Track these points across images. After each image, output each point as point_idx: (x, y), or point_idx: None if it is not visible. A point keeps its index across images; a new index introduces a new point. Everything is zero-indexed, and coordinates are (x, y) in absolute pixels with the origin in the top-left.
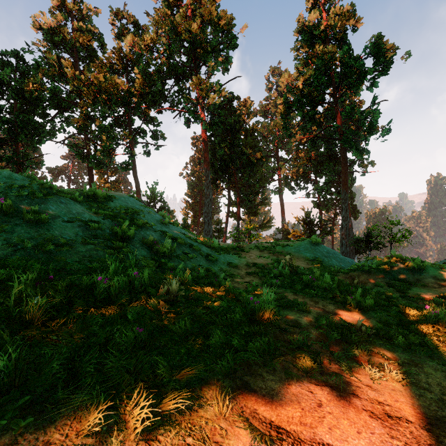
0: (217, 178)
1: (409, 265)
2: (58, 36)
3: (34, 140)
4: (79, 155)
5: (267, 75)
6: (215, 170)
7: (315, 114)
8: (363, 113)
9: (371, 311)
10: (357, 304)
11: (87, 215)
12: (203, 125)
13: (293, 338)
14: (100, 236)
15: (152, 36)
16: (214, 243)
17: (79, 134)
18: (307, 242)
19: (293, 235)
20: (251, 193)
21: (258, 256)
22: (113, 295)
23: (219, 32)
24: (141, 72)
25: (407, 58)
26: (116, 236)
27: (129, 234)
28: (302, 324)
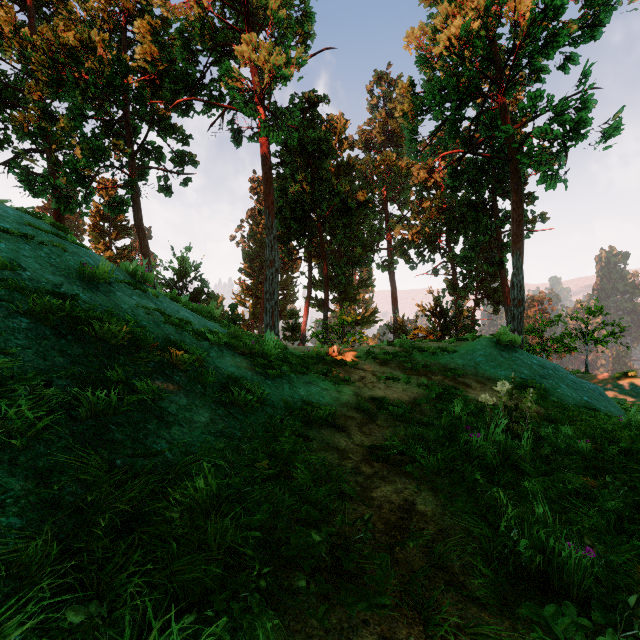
0: (289, 235)
1: None
2: None
3: None
4: (25, 183)
5: (369, 85)
6: (286, 222)
7: (461, 119)
8: (560, 102)
9: None
10: None
11: None
12: (261, 129)
13: None
14: None
15: None
16: (267, 344)
17: (36, 151)
18: (489, 343)
19: (414, 335)
20: (348, 261)
21: (384, 378)
22: None
23: None
24: (146, 32)
25: None
26: None
27: None
28: None
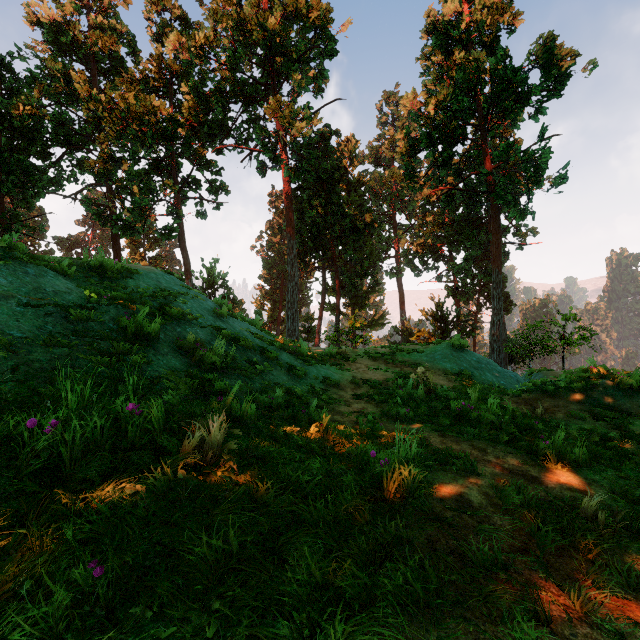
0: (306, 251)
1: (622, 382)
2: (66, 36)
3: (28, 192)
4: (96, 216)
5: (379, 104)
6: (303, 240)
7: (452, 156)
8: (525, 152)
9: (586, 469)
10: (559, 454)
11: (75, 297)
12: (285, 171)
13: (469, 547)
14: (91, 333)
15: (207, 35)
16: (302, 347)
17: (99, 185)
18: (446, 346)
19: (417, 337)
20: (356, 274)
21: (371, 368)
22: (67, 459)
23: (309, 30)
24: (191, 91)
25: (591, 69)
26: (126, 333)
27: (149, 330)
28: (474, 503)
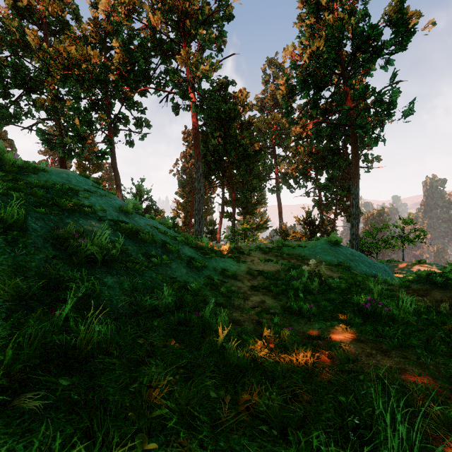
0: (209, 172)
1: None
2: (22, 2)
3: None
4: (45, 142)
5: (263, 67)
6: (208, 163)
7: (320, 99)
8: (379, 92)
9: None
10: None
11: None
12: (192, 107)
13: None
14: None
15: None
16: (203, 242)
17: (49, 119)
18: (325, 242)
19: (292, 237)
20: (248, 189)
21: (264, 261)
22: None
23: None
24: (120, 46)
25: (431, 27)
26: None
27: (3, 215)
28: None
